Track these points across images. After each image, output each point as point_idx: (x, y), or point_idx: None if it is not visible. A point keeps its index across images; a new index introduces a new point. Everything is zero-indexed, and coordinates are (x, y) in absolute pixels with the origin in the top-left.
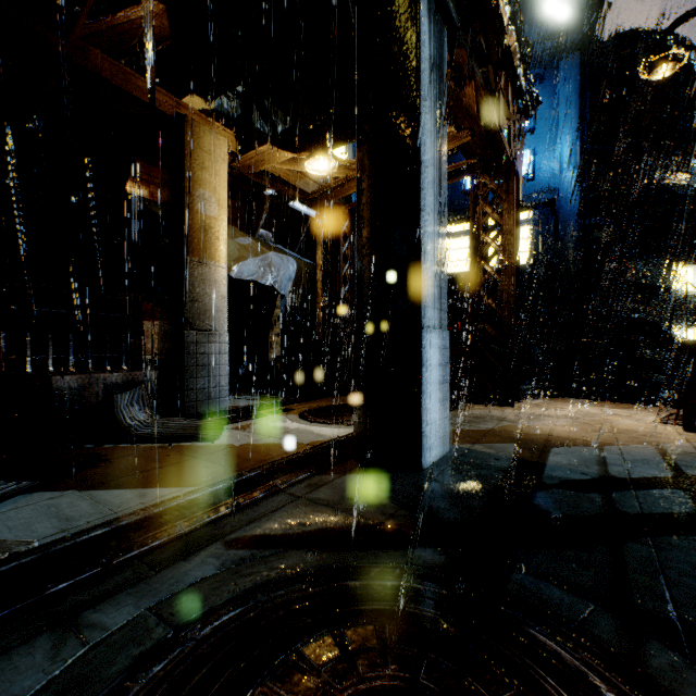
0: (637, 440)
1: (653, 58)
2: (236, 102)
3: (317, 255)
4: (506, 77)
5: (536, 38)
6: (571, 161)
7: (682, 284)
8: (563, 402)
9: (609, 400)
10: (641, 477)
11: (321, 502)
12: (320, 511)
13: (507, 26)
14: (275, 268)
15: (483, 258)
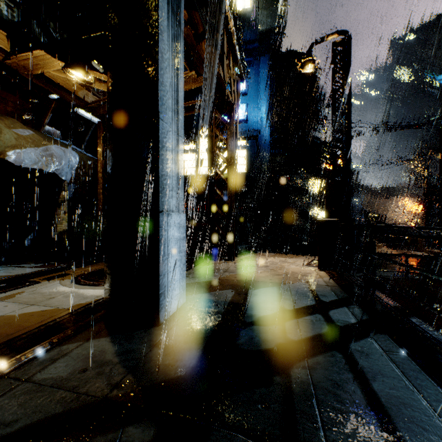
0: (298, 279)
1: (304, 59)
2: (18, 13)
3: (98, 152)
4: (229, 49)
5: (248, 39)
6: (266, 115)
7: (315, 189)
8: (261, 256)
9: (284, 251)
10: (300, 307)
11: (46, 384)
12: (39, 397)
13: (228, 13)
14: (57, 158)
15: (216, 165)
